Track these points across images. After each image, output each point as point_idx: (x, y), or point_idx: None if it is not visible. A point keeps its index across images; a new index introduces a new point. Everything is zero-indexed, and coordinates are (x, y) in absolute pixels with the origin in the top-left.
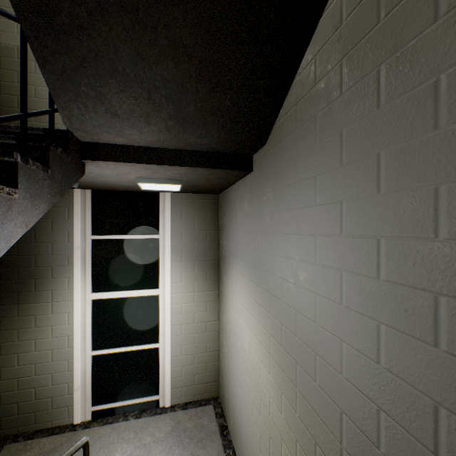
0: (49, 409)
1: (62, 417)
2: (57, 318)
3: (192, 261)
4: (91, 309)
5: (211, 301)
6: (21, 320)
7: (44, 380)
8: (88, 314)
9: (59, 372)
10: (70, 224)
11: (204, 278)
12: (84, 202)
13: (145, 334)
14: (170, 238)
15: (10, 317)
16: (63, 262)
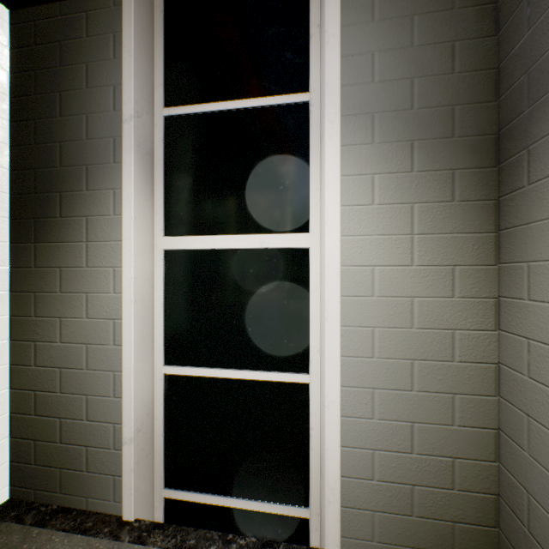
0: (82, 470)
1: (103, 496)
2: (95, 276)
3: (403, 139)
4: (164, 273)
5: (467, 266)
6: (40, 275)
7: (74, 407)
8: (158, 282)
9: (98, 396)
10: (116, 69)
11: (445, 193)
12: (147, 30)
13: (275, 346)
14: (339, 75)
15: (24, 267)
16: (104, 156)
